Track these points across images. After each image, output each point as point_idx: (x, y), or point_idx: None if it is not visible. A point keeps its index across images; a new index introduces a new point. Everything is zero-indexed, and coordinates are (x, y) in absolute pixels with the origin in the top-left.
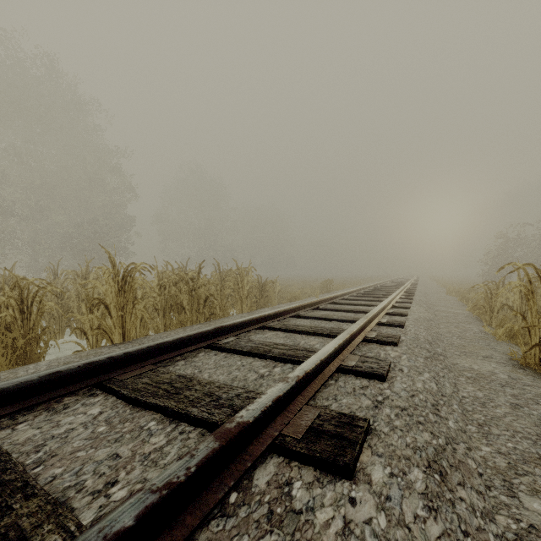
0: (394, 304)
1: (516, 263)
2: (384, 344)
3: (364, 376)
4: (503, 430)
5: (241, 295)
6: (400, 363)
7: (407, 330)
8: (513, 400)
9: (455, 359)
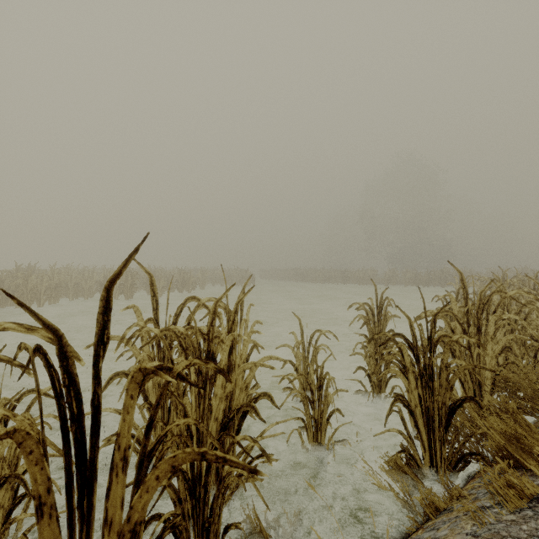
0: None
1: None
2: None
3: None
4: None
5: None
6: None
7: None
8: None
9: None
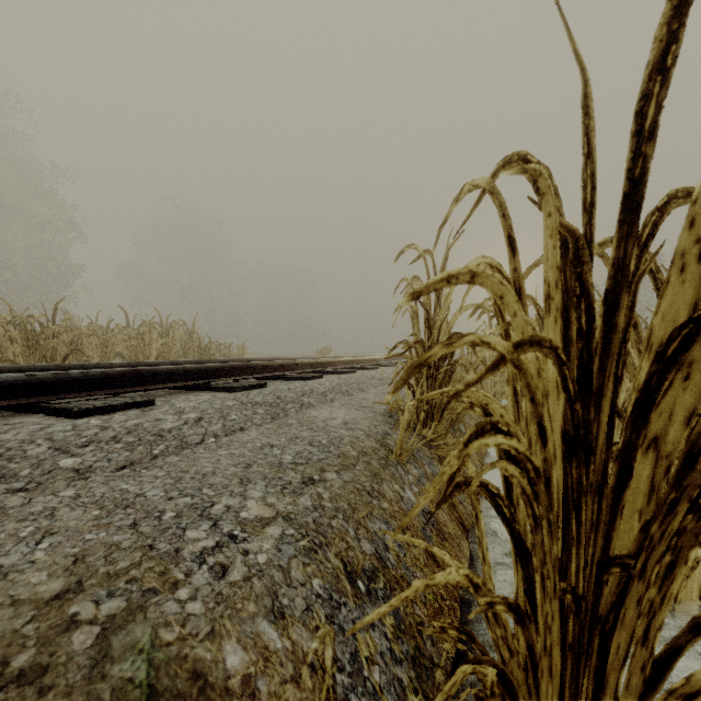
0: (357, 366)
1: (407, 278)
2: (218, 391)
3: (54, 414)
4: (164, 471)
5: (147, 355)
6: (177, 404)
7: (305, 382)
8: (281, 441)
9: (316, 410)
